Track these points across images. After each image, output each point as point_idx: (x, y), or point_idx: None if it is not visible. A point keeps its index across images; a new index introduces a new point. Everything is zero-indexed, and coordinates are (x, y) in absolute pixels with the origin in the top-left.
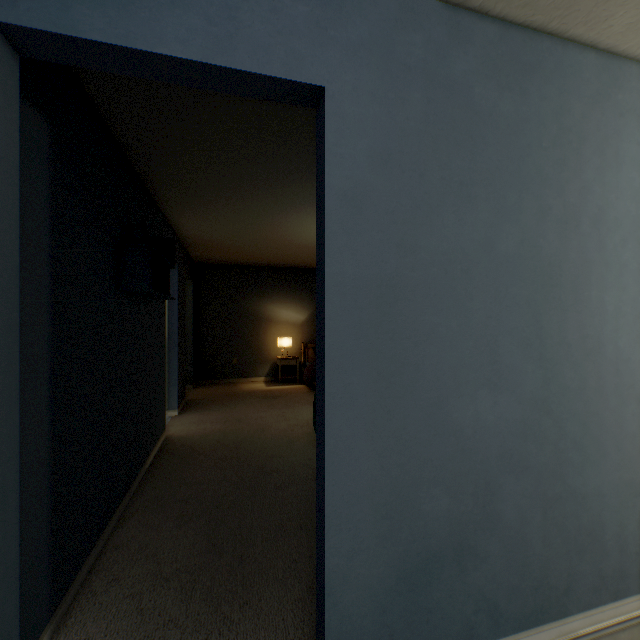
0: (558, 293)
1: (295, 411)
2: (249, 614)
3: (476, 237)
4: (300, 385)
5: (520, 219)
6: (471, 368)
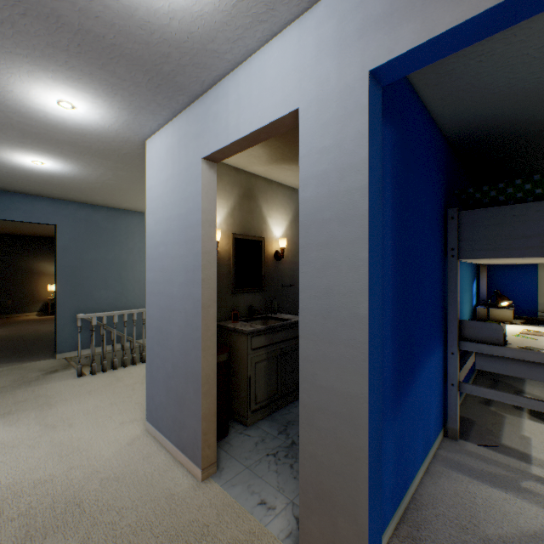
0: (127, 268)
1: None
2: (35, 356)
3: (101, 256)
4: None
5: (115, 251)
6: (100, 285)
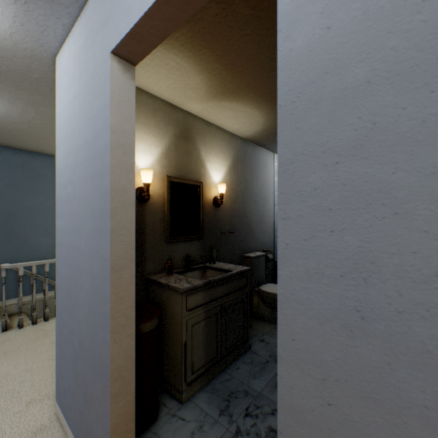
0: None
1: None
2: None
3: (40, 203)
4: None
5: (55, 198)
6: (38, 232)
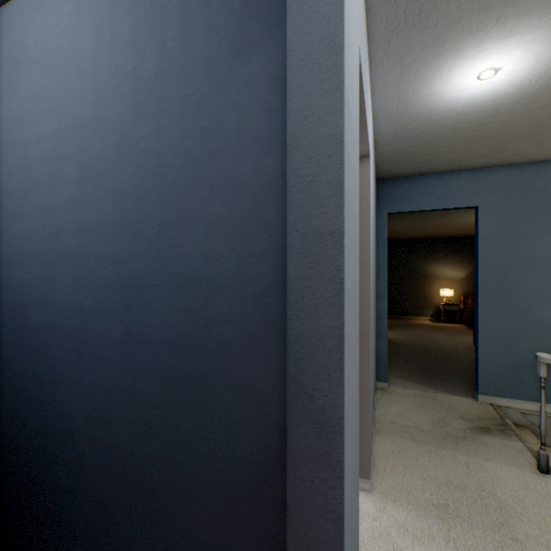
0: None
1: (457, 337)
2: (444, 383)
3: (550, 247)
4: (459, 325)
5: None
6: (547, 297)
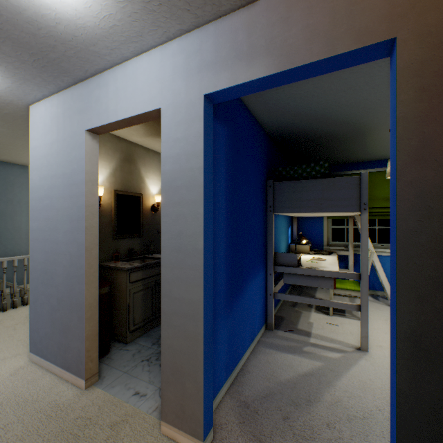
0: (6, 217)
1: None
2: None
3: None
4: None
5: None
6: None
